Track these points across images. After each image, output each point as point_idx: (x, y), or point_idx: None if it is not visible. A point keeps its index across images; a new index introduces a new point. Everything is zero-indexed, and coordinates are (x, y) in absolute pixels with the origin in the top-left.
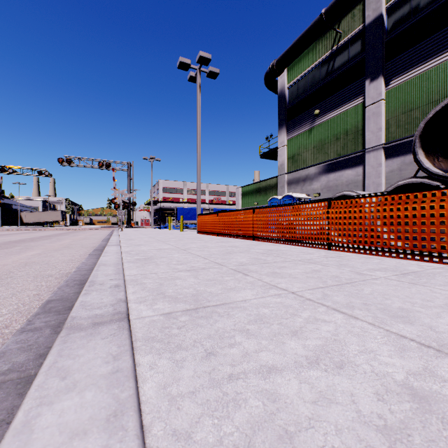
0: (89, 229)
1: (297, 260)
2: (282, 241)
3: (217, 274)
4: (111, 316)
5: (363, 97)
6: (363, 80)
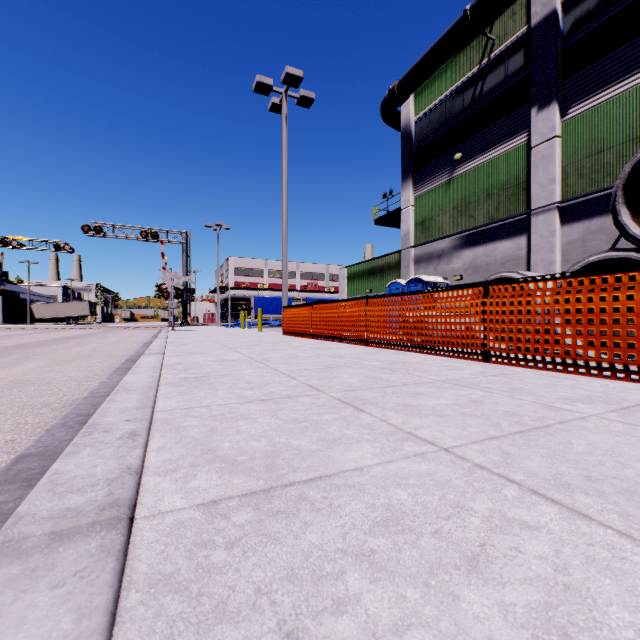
0: (128, 328)
1: (439, 380)
2: (410, 347)
3: (310, 407)
4: (96, 514)
5: (527, 134)
6: (527, 109)
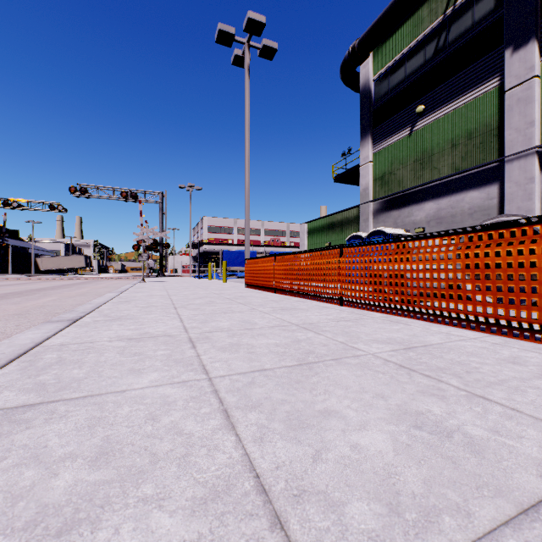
0: (110, 279)
1: None
2: (406, 311)
3: None
4: None
5: (499, 78)
6: (499, 52)
